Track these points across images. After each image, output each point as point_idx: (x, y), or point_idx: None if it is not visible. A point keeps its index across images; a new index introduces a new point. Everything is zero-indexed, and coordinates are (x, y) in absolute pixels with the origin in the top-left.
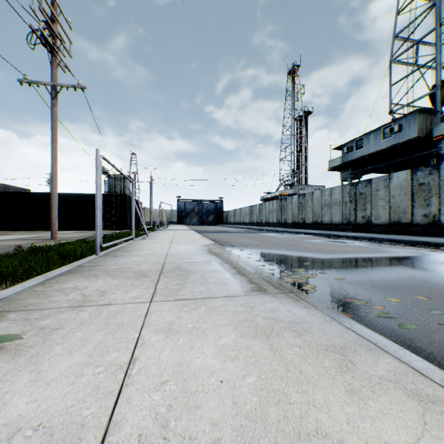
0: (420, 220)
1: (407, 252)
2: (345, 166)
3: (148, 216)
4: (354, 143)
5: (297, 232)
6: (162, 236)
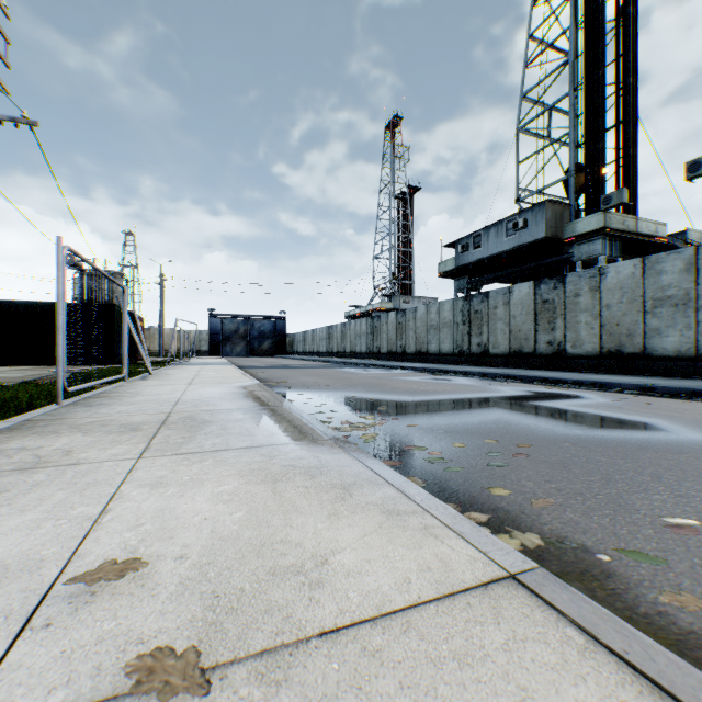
0: (544, 349)
1: (516, 391)
2: (461, 272)
3: (158, 341)
4: (472, 240)
5: (392, 366)
6: (178, 374)
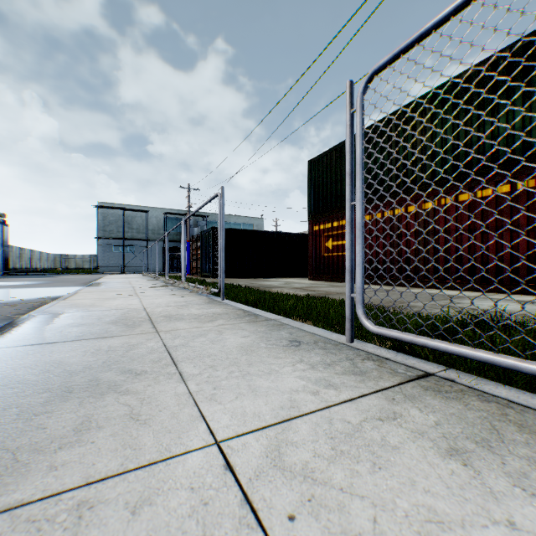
0: None
1: None
2: None
3: None
4: None
5: None
6: None
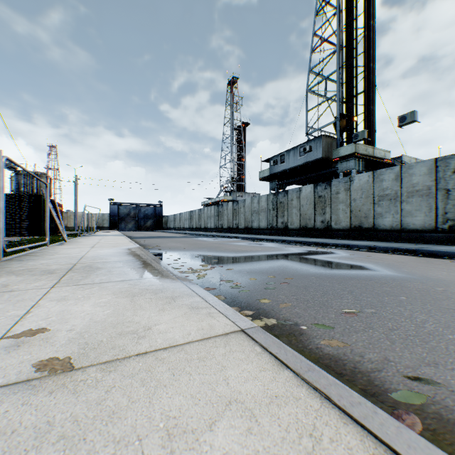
0: (319, 225)
1: (299, 250)
2: (273, 178)
3: (73, 220)
4: (279, 158)
5: (229, 236)
6: (86, 241)
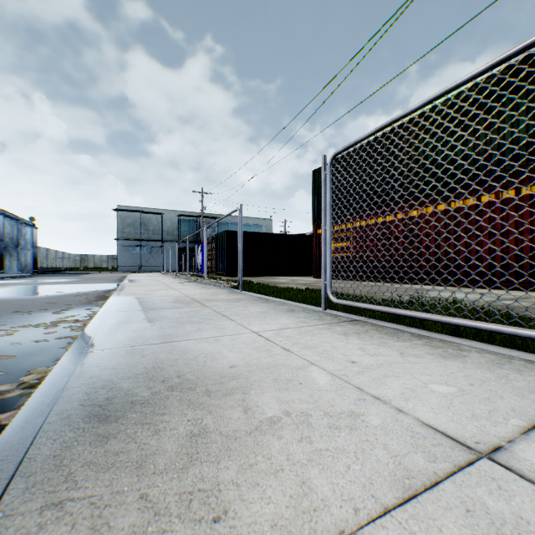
0: None
1: None
2: None
3: None
4: None
5: None
6: None
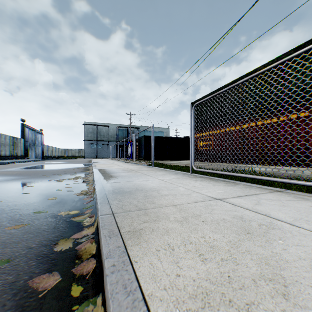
0: None
1: None
2: None
3: None
4: None
5: None
6: None
